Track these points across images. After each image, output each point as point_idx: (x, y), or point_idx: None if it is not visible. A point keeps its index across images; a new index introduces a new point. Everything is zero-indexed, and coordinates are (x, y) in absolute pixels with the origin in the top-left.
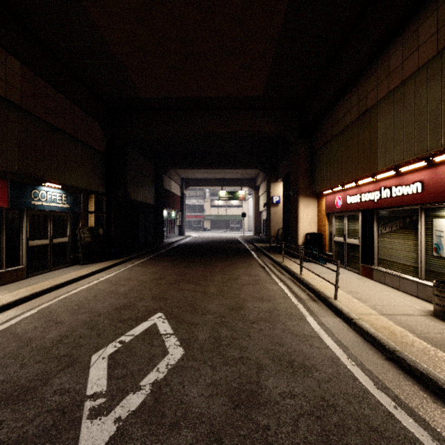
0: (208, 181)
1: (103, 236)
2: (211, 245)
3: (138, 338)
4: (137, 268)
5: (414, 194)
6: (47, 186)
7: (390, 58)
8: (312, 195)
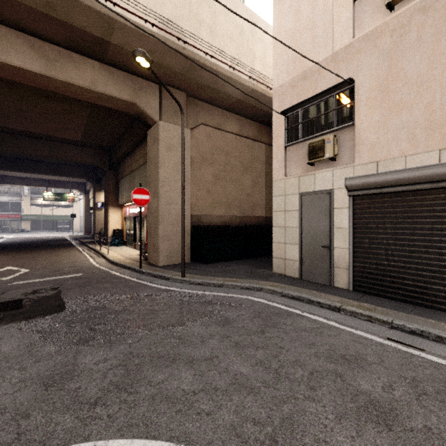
0: (28, 180)
1: None
2: (34, 243)
3: (3, 271)
4: None
5: (143, 212)
6: None
7: (137, 154)
8: (118, 206)
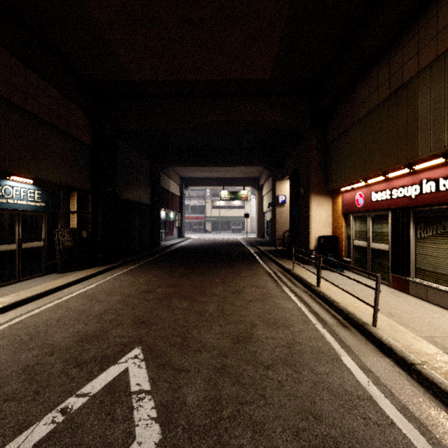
0: (209, 181)
1: (87, 239)
2: (211, 249)
3: (93, 402)
4: (124, 277)
5: None
6: (14, 180)
7: (439, 12)
8: (326, 192)
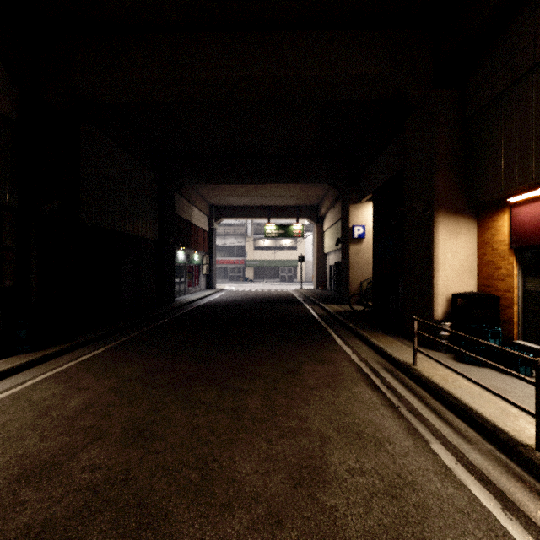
0: (249, 210)
1: None
2: (250, 308)
3: None
4: (43, 391)
5: None
6: None
7: None
8: (465, 209)
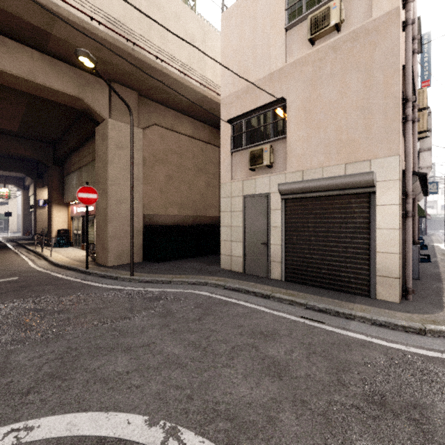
0: None
1: None
2: None
3: None
4: None
5: (92, 211)
6: None
7: (85, 150)
8: (63, 204)
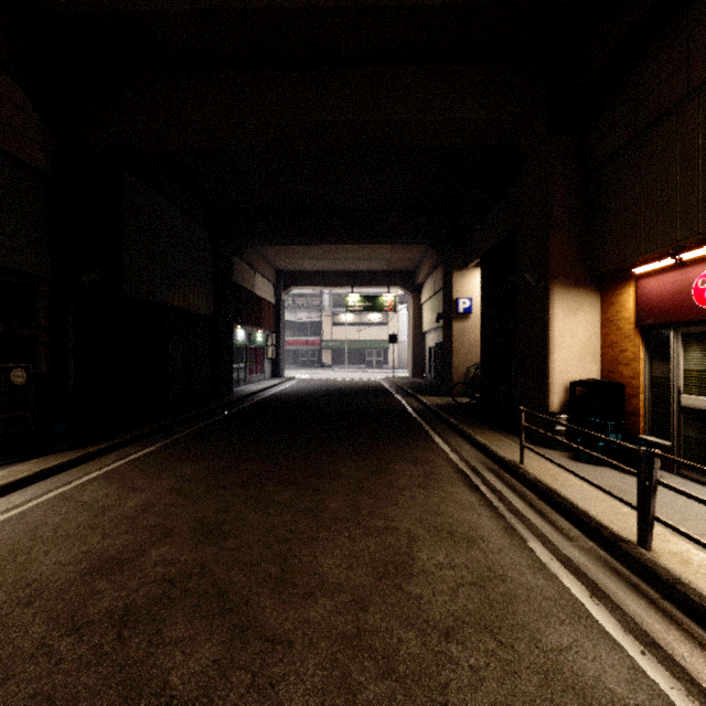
0: (326, 277)
1: (26, 389)
2: (328, 401)
3: None
4: (94, 492)
5: None
6: None
7: None
8: (586, 280)
